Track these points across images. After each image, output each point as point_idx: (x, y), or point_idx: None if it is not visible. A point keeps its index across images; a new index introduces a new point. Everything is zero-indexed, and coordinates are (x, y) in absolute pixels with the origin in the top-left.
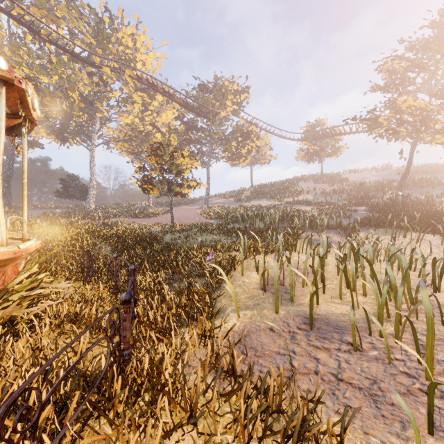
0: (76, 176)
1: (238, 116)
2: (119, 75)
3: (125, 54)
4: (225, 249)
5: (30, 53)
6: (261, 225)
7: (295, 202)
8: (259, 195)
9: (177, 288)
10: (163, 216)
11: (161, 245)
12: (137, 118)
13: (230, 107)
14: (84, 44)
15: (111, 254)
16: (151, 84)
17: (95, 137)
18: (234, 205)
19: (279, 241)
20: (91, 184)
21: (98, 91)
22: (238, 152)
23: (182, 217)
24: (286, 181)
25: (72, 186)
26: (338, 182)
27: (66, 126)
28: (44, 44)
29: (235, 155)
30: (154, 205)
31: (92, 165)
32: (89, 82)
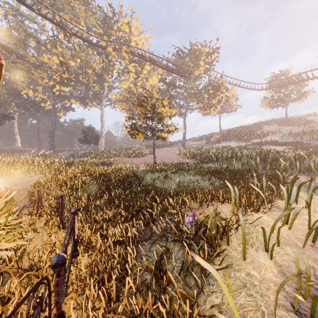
0: (92, 128)
1: (209, 75)
2: (119, 53)
3: (123, 37)
4: (208, 201)
5: (61, 45)
6: (237, 165)
7: (263, 142)
8: (227, 138)
9: (145, 263)
10: (149, 156)
11: (140, 186)
12: (132, 84)
13: (203, 67)
14: (96, 35)
15: (96, 193)
16: (141, 56)
17: (104, 100)
18: (206, 146)
19: (292, 199)
20: (101, 133)
21: (105, 67)
22: (210, 102)
23: (164, 157)
24: (251, 125)
25: (90, 135)
26: (304, 124)
27: (86, 94)
28: (70, 37)
29: (207, 105)
30: (144, 147)
31: (102, 120)
32: (99, 61)
